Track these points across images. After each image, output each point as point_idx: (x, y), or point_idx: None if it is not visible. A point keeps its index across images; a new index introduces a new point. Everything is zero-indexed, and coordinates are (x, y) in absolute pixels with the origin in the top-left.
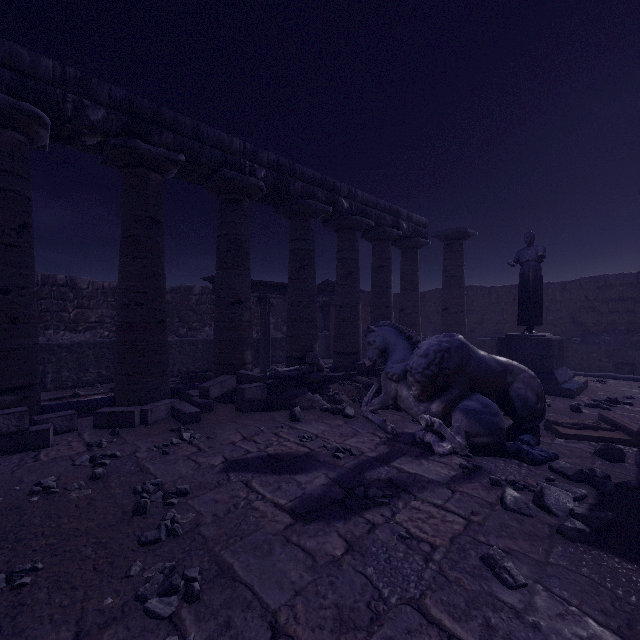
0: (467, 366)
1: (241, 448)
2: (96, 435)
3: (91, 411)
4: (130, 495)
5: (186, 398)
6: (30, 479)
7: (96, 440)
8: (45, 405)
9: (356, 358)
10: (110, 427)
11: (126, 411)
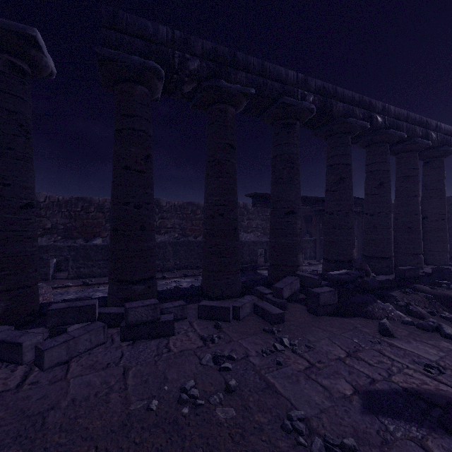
0: None
1: (357, 370)
2: (203, 326)
3: (188, 299)
4: (280, 432)
5: (255, 293)
6: (172, 376)
7: (206, 333)
8: (158, 291)
9: (389, 263)
10: (210, 319)
11: (223, 307)
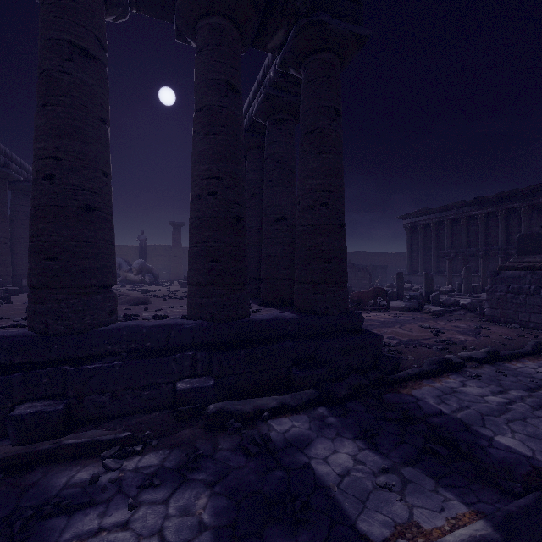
0: (146, 267)
1: None
2: None
3: None
4: None
5: None
6: None
7: None
8: None
9: None
10: None
11: None
